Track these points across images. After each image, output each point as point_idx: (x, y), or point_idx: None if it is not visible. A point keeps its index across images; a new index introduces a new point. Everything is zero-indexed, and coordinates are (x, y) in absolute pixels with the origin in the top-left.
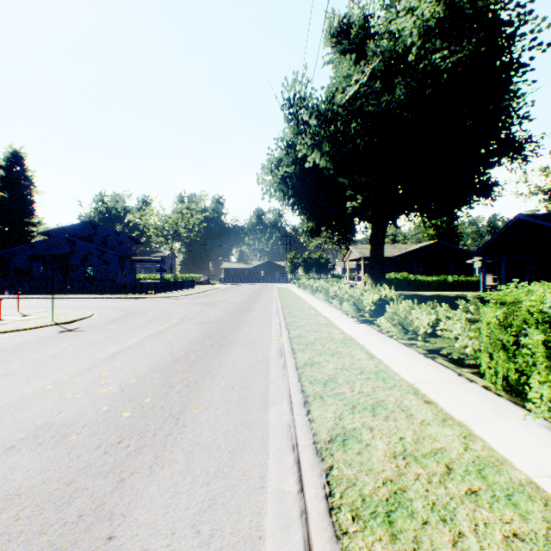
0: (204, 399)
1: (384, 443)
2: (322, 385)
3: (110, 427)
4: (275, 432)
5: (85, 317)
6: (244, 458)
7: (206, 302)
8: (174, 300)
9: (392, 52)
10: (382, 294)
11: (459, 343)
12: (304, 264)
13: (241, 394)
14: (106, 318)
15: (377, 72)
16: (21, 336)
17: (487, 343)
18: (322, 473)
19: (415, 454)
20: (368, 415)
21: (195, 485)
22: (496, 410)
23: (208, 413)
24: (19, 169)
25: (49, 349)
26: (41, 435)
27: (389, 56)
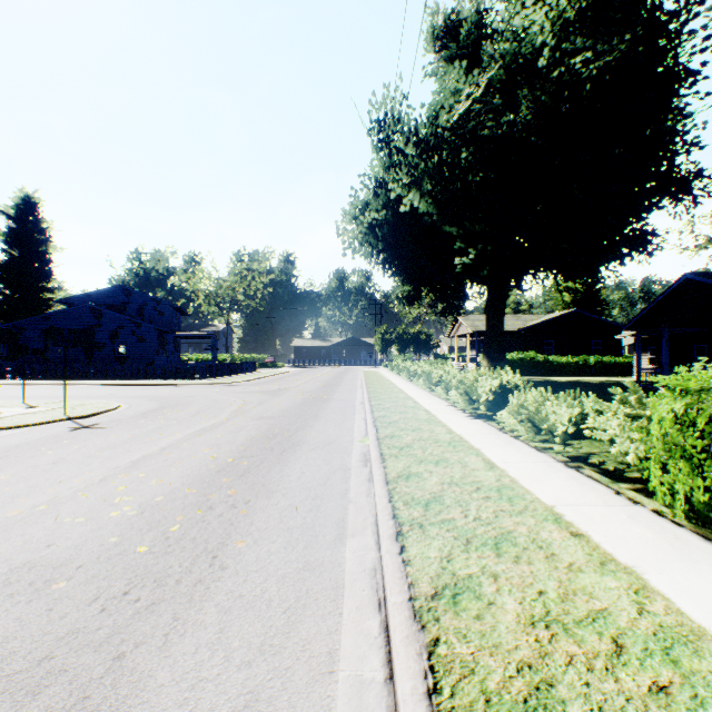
0: (254, 527)
1: (515, 601)
2: (422, 507)
3: (116, 569)
4: (353, 579)
5: (109, 409)
6: (306, 621)
7: (269, 390)
8: (228, 388)
9: (516, 56)
10: (504, 379)
11: (616, 449)
12: (398, 341)
13: (307, 520)
14: (136, 410)
15: (496, 83)
16: (20, 434)
17: (659, 449)
18: (422, 650)
19: (564, 619)
20: (489, 554)
21: (228, 666)
22: (678, 548)
23: (259, 549)
24: (32, 219)
25: (53, 452)
26: (16, 580)
27: (512, 61)
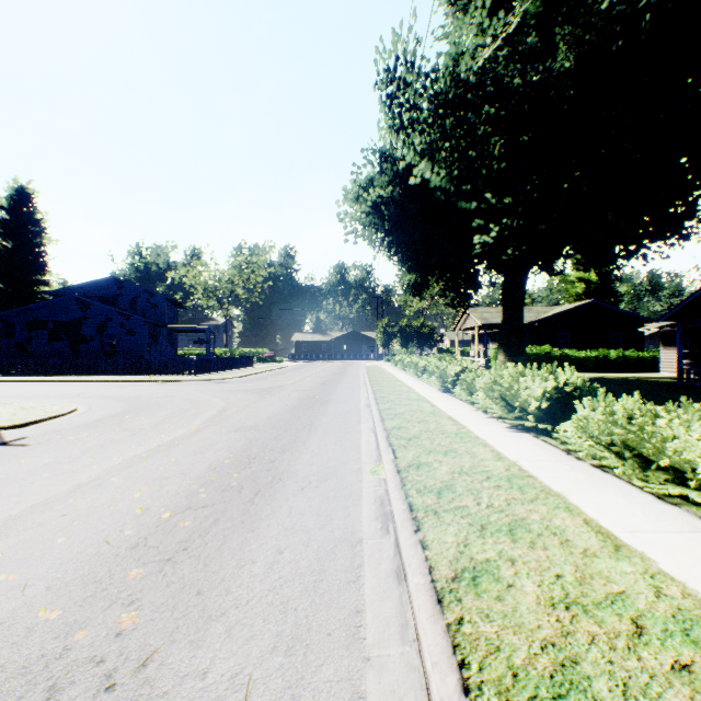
0: None
1: None
2: None
3: None
4: None
5: (56, 415)
6: None
7: (261, 388)
8: (215, 385)
9: None
10: (560, 379)
11: None
12: (401, 335)
13: None
14: (90, 416)
15: (530, 19)
16: None
17: None
18: None
19: None
20: None
21: None
22: None
23: None
24: (26, 210)
25: None
26: None
27: None
